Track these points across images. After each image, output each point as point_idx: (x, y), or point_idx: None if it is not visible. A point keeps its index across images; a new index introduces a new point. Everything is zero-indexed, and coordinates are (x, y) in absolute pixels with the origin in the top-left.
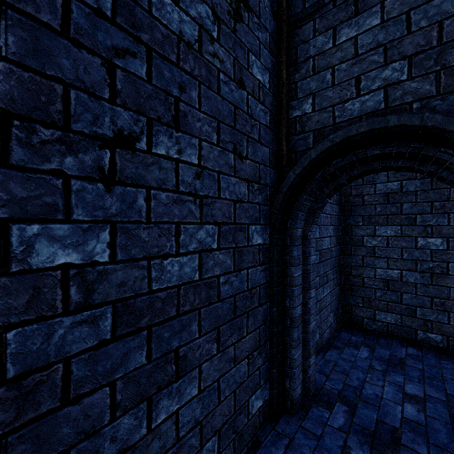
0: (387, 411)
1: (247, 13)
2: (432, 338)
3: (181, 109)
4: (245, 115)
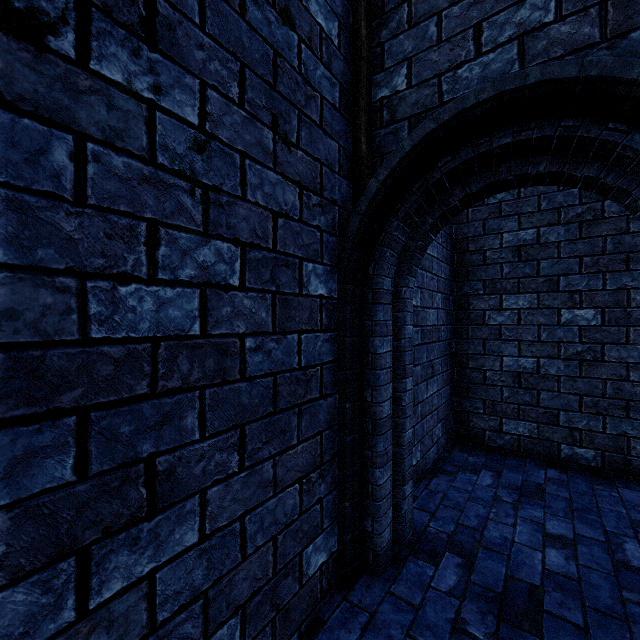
0: (521, 562)
1: None
2: (581, 455)
3: (160, 12)
4: (295, 74)
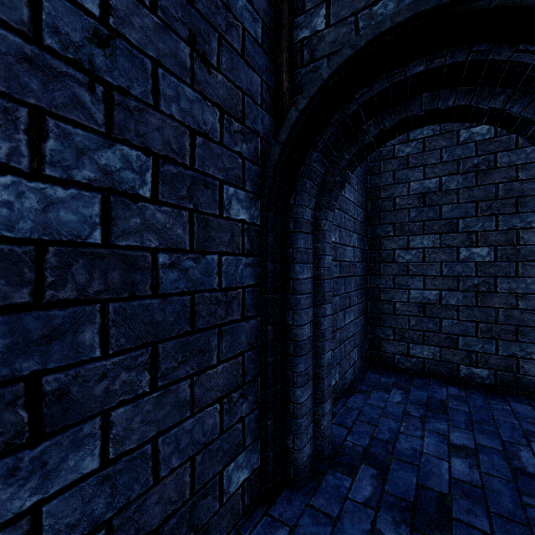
0: (430, 471)
1: None
2: (477, 374)
3: None
4: None
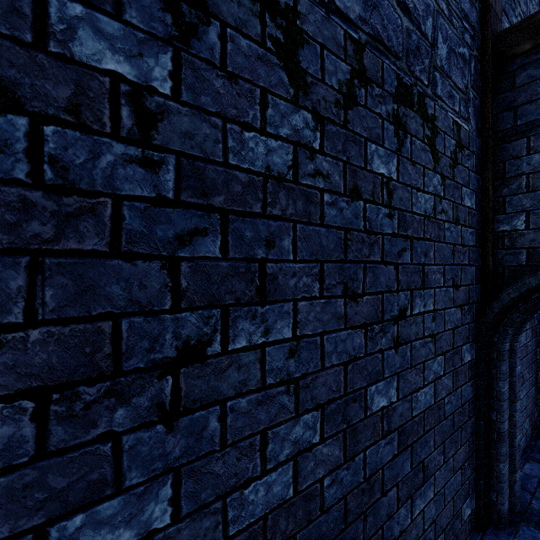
0: None
1: (460, 152)
2: None
3: (425, 271)
4: (459, 247)
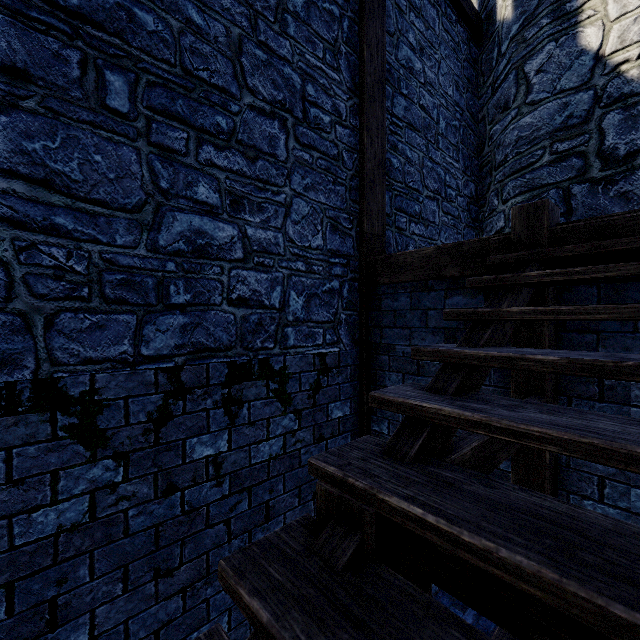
0: None
1: (326, 376)
2: None
3: (270, 505)
4: None
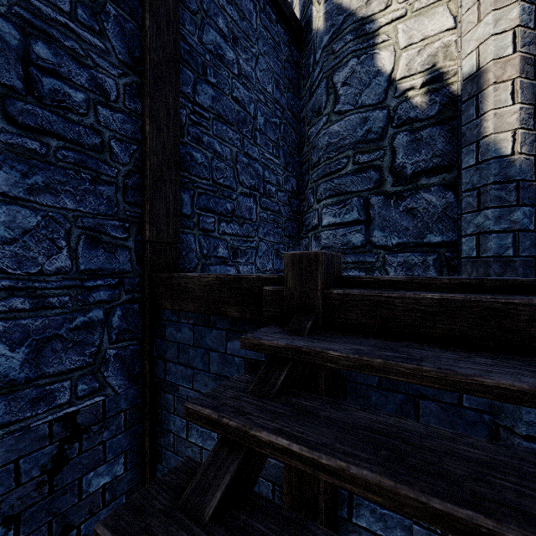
0: None
1: (78, 441)
2: None
3: None
4: None
